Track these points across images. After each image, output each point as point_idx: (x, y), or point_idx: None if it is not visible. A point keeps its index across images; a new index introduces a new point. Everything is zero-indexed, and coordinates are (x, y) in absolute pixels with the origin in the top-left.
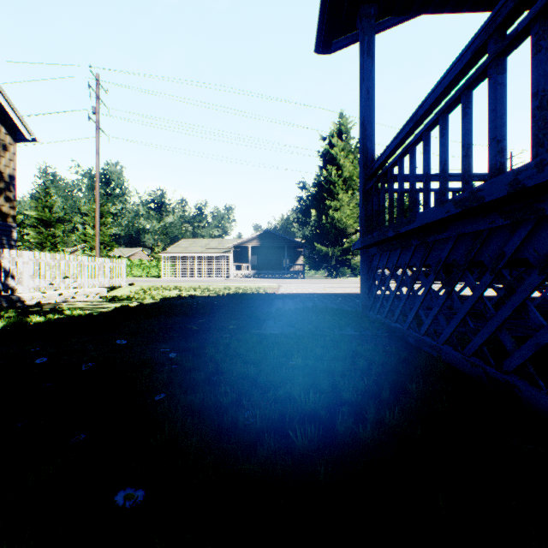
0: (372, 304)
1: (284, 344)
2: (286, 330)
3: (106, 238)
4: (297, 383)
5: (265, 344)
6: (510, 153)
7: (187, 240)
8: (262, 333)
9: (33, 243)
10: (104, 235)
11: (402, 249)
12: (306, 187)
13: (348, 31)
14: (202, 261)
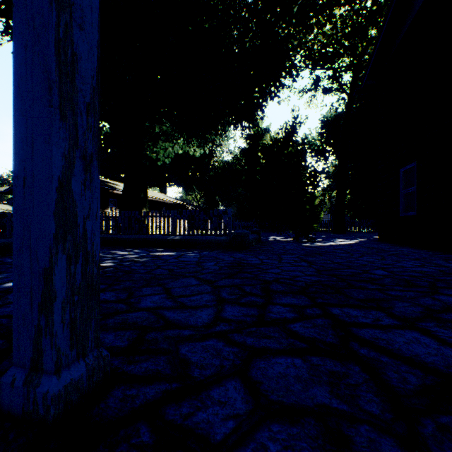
0: None
1: None
2: None
3: None
4: None
5: None
6: None
7: None
8: None
9: None
10: None
11: None
12: None
13: None
14: None
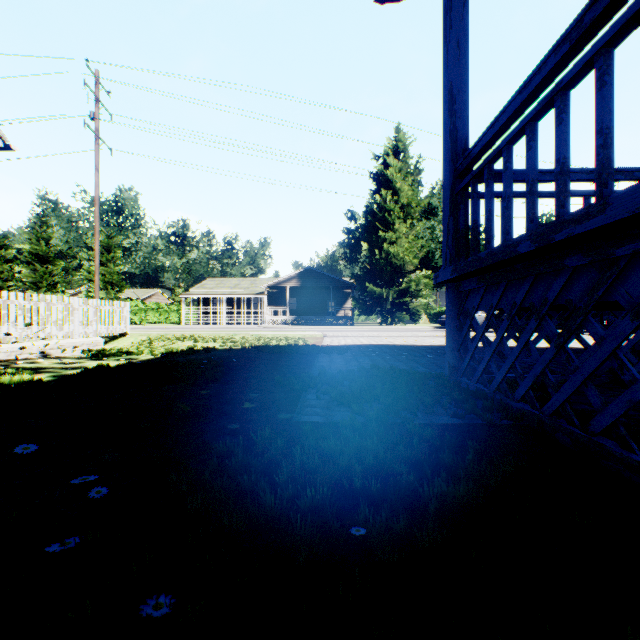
0: (467, 366)
1: (335, 457)
2: (336, 415)
3: (115, 277)
4: None
5: (298, 460)
6: None
7: (214, 279)
8: (295, 420)
9: (26, 283)
10: (111, 272)
11: (535, 277)
12: (355, 216)
13: None
14: (231, 305)
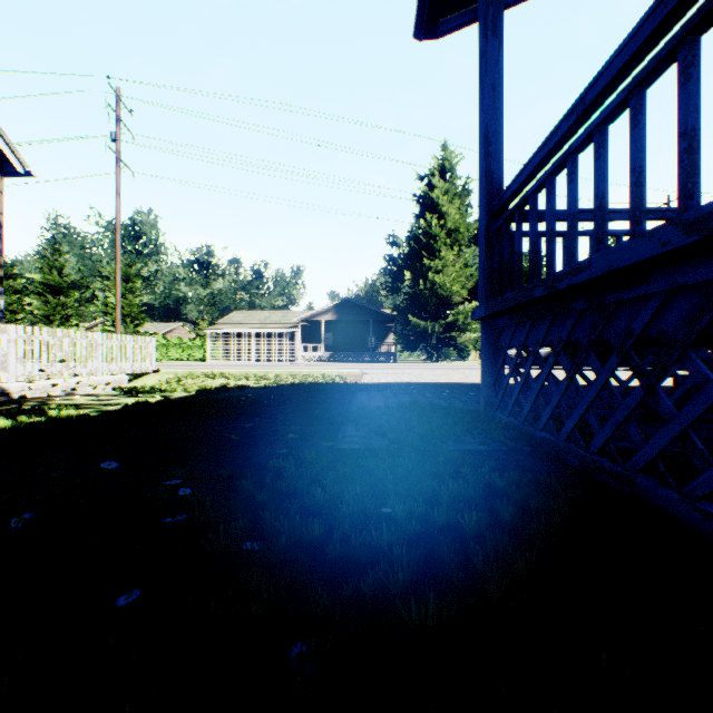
0: (501, 400)
1: (372, 470)
2: (374, 443)
3: (134, 309)
4: (399, 565)
5: (341, 471)
6: (668, 197)
7: (242, 311)
8: (337, 447)
9: (38, 316)
10: (130, 304)
11: (553, 317)
12: (397, 242)
13: (463, 5)
14: (261, 340)
